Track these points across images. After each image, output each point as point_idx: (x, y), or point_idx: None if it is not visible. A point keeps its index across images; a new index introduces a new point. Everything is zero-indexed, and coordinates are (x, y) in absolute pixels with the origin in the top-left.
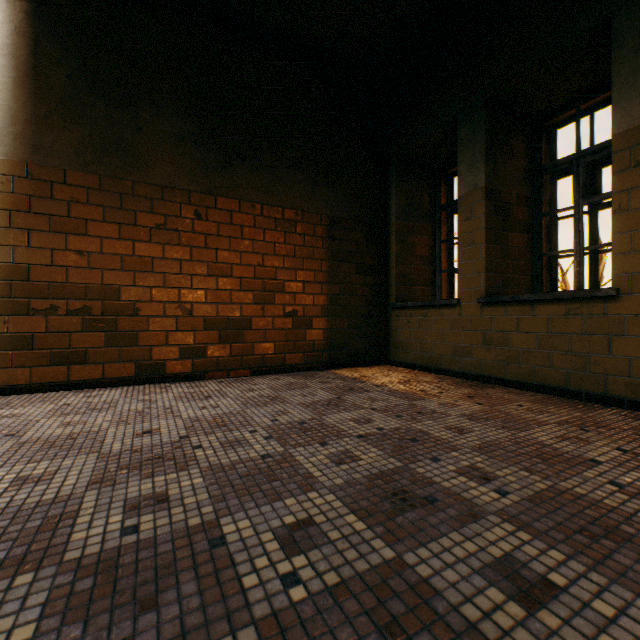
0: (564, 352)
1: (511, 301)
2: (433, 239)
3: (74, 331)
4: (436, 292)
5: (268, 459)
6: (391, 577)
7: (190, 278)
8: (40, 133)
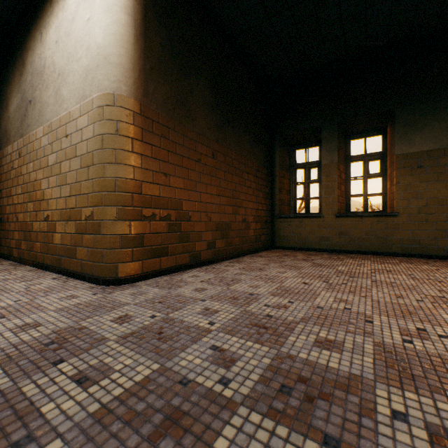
0: (376, 237)
1: (352, 216)
2: (289, 181)
3: (163, 232)
4: (290, 209)
5: (376, 282)
6: None
7: (210, 196)
8: (147, 82)
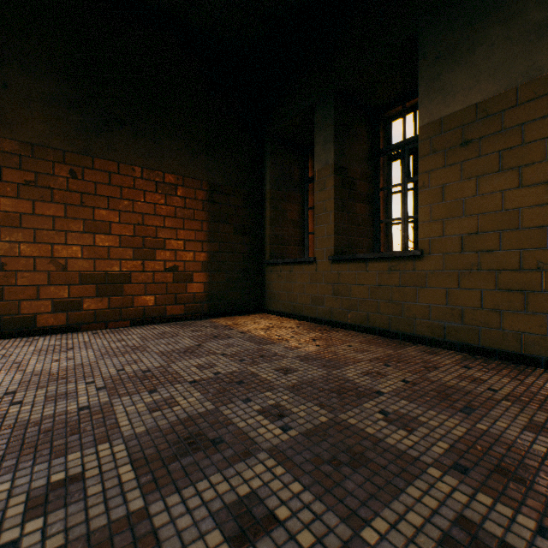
0: (387, 301)
1: (352, 259)
2: (302, 206)
3: None
4: (305, 251)
5: (85, 411)
6: (123, 531)
7: (64, 234)
8: None
